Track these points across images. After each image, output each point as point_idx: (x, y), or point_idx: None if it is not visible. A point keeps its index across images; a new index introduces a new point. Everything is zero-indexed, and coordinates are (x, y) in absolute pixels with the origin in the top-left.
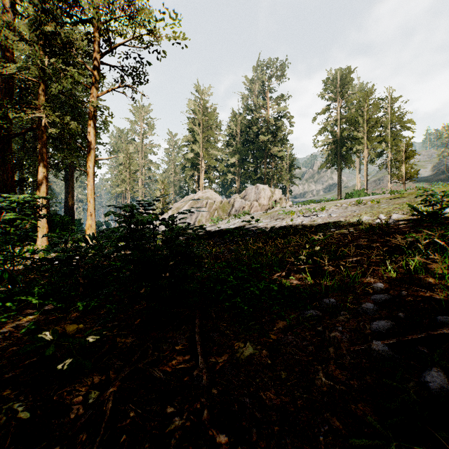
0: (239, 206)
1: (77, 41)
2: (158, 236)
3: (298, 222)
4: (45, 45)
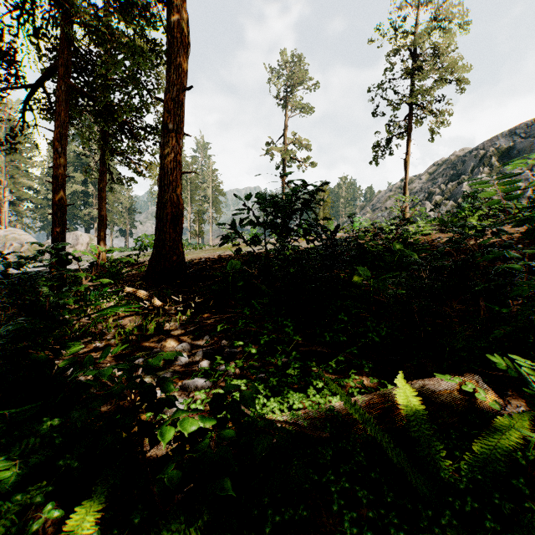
0: None
1: None
2: None
3: (83, 266)
4: None
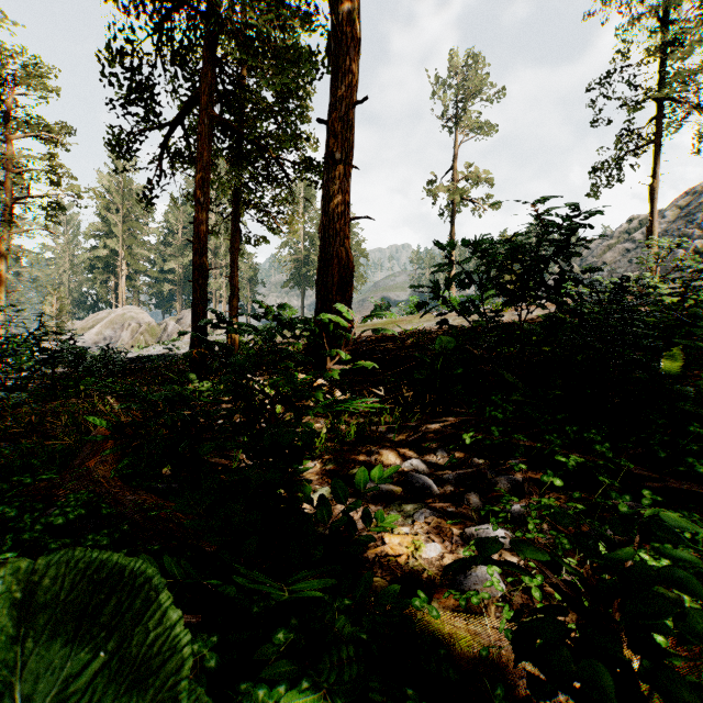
0: (173, 331)
1: None
2: None
3: None
4: None
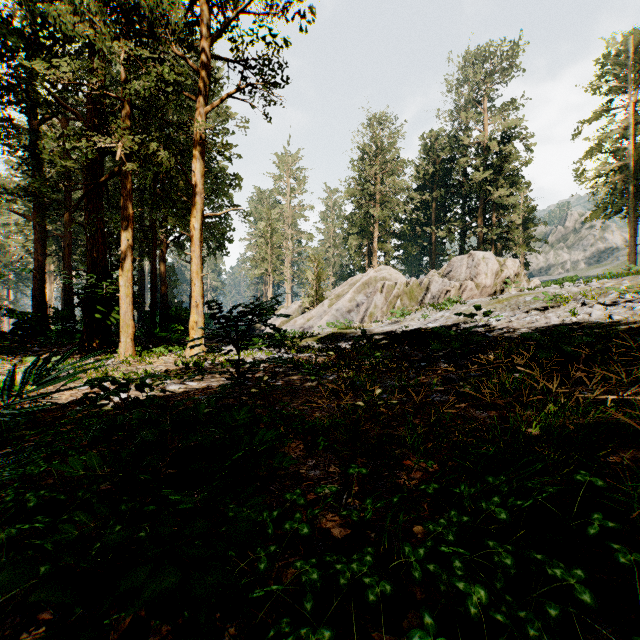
0: (439, 290)
1: (169, 14)
2: (305, 340)
3: (597, 315)
4: (127, 36)
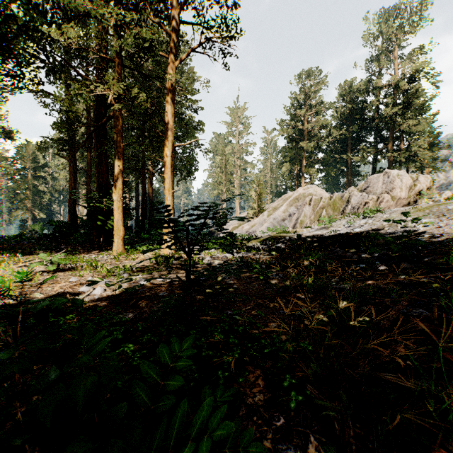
0: (358, 202)
1: None
2: (251, 241)
3: None
4: None
